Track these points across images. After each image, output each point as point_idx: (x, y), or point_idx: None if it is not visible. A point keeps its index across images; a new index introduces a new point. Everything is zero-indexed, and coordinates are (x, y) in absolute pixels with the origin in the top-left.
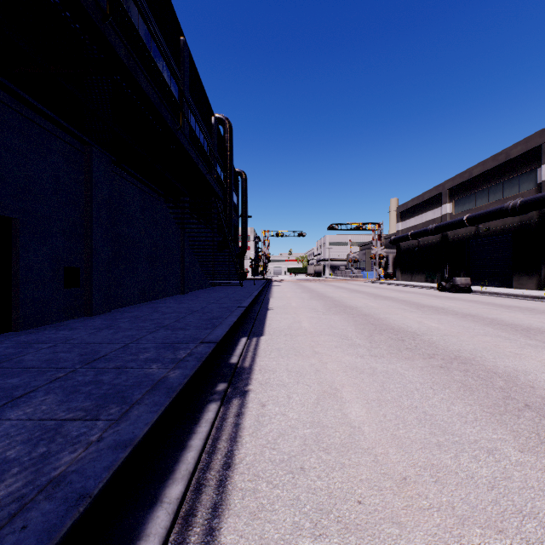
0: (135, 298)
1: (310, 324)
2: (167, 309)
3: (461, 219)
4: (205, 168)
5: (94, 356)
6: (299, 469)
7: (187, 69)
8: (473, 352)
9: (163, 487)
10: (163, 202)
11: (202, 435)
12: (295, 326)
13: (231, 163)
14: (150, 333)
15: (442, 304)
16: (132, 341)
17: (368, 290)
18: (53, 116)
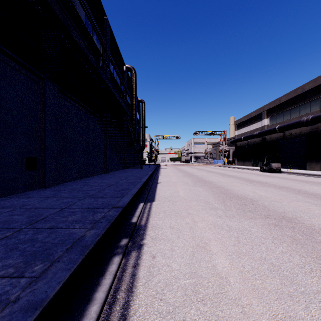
0: (75, 176)
1: (184, 193)
2: (94, 183)
3: (274, 128)
4: (118, 95)
5: (38, 218)
6: None
7: (108, 36)
8: (293, 213)
9: None
10: (93, 117)
11: (105, 287)
12: (175, 195)
13: (135, 95)
14: (80, 200)
15: (265, 180)
16: (66, 207)
17: (218, 171)
18: (18, 59)
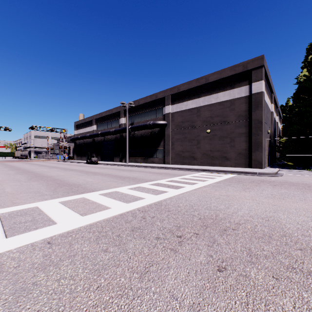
0: None
1: (2, 178)
2: None
3: (98, 133)
4: None
5: None
6: None
7: None
8: (63, 178)
9: None
10: None
11: None
12: None
13: None
14: None
15: (78, 168)
16: None
17: (52, 165)
18: None
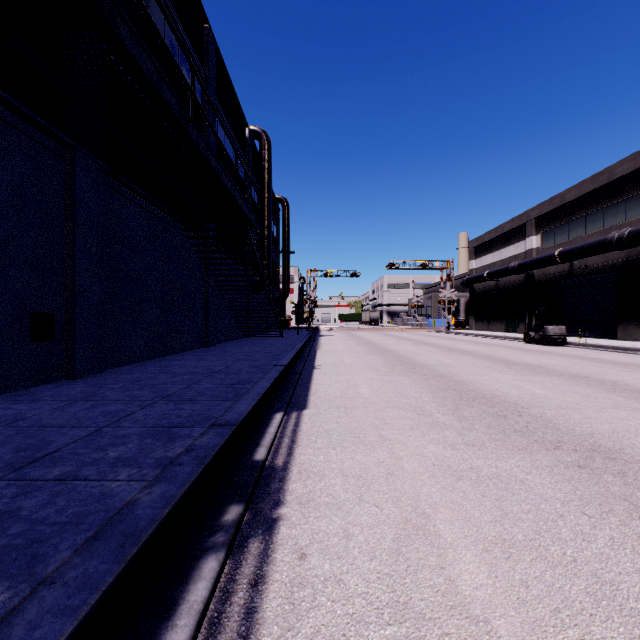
0: (141, 353)
1: (370, 389)
2: (180, 369)
3: (551, 254)
4: (231, 182)
5: (38, 452)
6: None
7: (213, 65)
8: (614, 437)
9: None
10: (180, 230)
11: None
12: (351, 393)
13: (269, 186)
14: (142, 408)
15: (536, 360)
16: (110, 423)
17: (437, 342)
18: (10, 100)
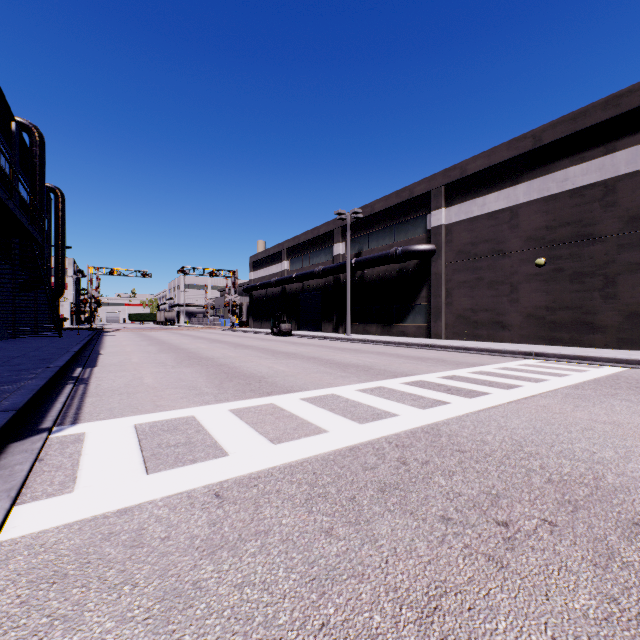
0: None
1: (139, 359)
2: None
3: (292, 276)
4: (27, 220)
5: None
6: (116, 390)
7: None
8: (233, 362)
9: (59, 395)
10: None
11: (69, 389)
12: (126, 361)
13: (43, 185)
14: None
15: (258, 344)
16: None
17: (213, 337)
18: None
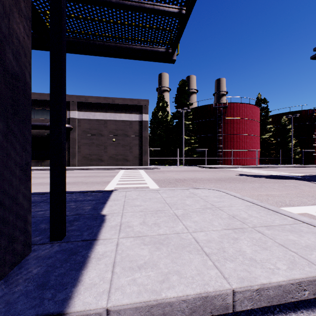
0: None
1: None
2: None
3: None
4: None
5: None
6: None
7: None
8: None
9: None
10: None
11: None
12: None
13: None
14: None
15: None
16: None
17: None
18: None
